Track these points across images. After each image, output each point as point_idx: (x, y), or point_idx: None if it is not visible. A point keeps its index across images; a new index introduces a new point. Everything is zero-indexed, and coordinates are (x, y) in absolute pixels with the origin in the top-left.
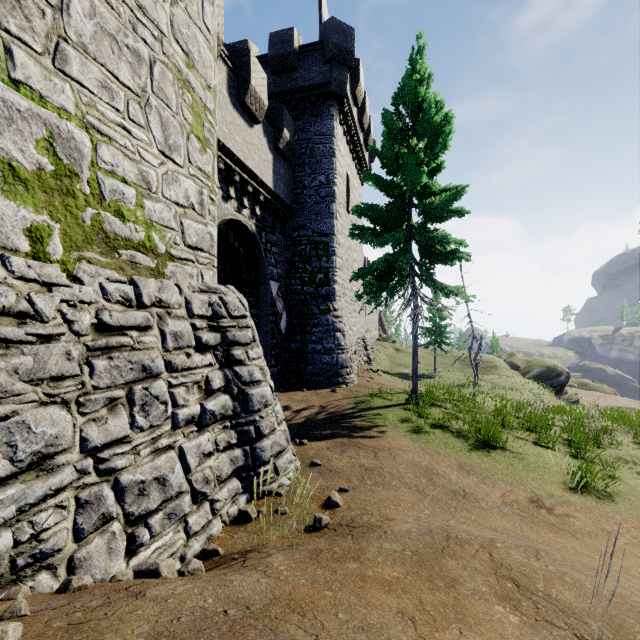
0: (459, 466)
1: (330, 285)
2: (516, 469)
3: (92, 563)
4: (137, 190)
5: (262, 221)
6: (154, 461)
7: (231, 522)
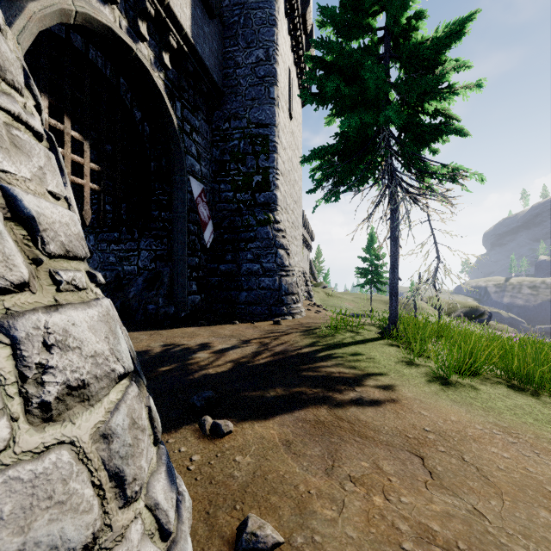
0: None
1: (270, 190)
2: None
3: None
4: None
5: (176, 86)
6: None
7: None
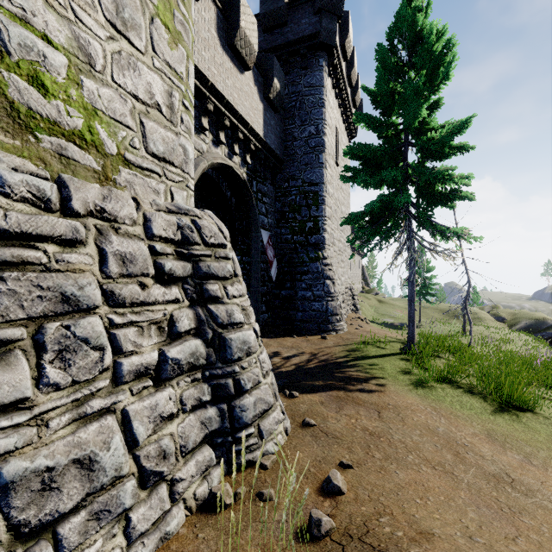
0: (487, 435)
1: (319, 233)
2: None
3: None
4: (70, 59)
5: (253, 170)
6: (75, 434)
7: (199, 508)
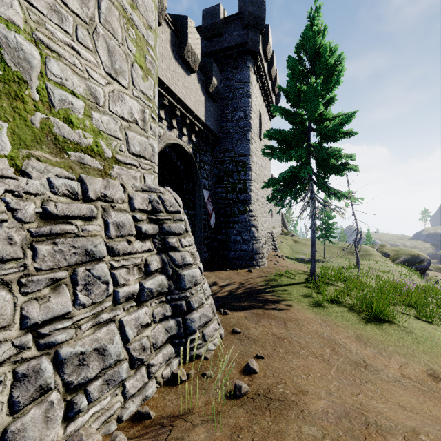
0: (356, 337)
1: (247, 192)
2: (406, 342)
3: (26, 434)
4: (85, 102)
5: (197, 146)
6: (95, 334)
7: (165, 383)
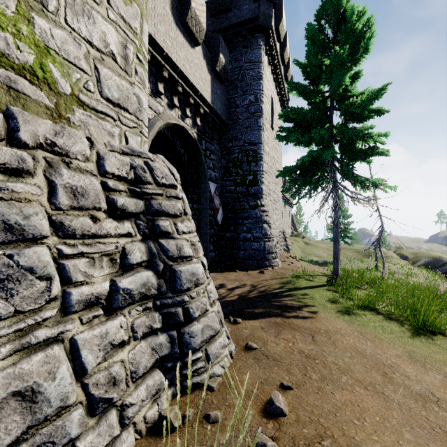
0: (409, 356)
1: (258, 185)
2: None
3: None
4: None
5: (202, 131)
6: (17, 365)
7: (148, 431)
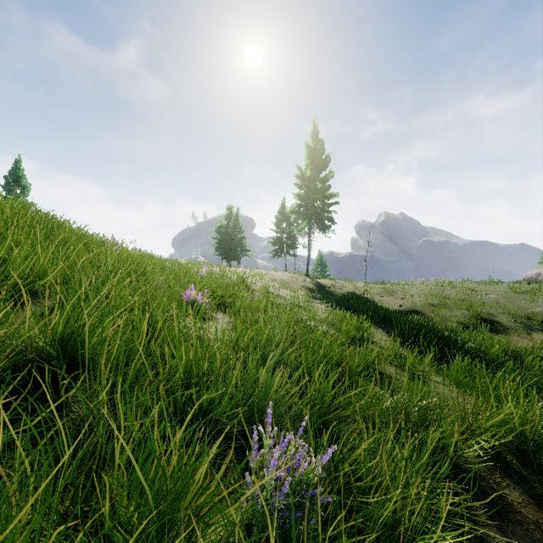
0: None
1: None
2: None
3: None
4: None
5: None
6: None
7: None
